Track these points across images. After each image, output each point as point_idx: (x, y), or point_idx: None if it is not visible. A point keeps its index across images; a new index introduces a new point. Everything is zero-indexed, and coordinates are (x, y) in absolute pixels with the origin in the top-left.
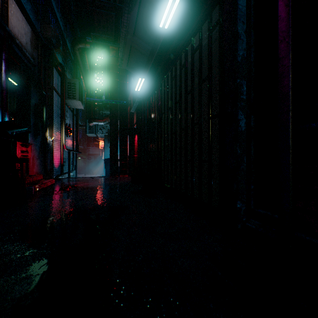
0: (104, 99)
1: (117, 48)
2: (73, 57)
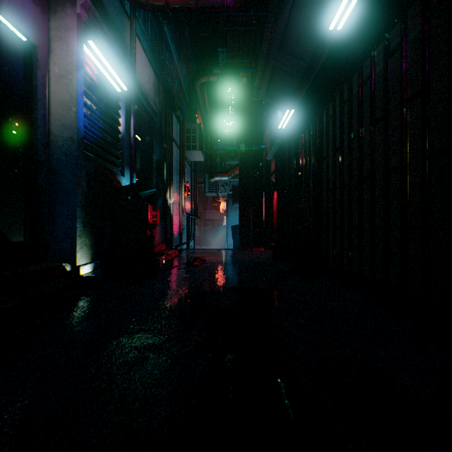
0: (234, 146)
1: (248, 74)
2: (188, 97)
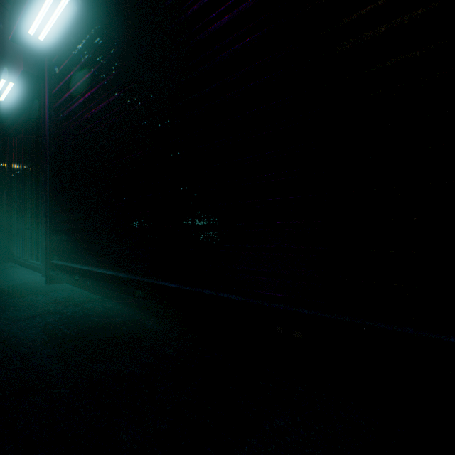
0: None
1: None
2: None
